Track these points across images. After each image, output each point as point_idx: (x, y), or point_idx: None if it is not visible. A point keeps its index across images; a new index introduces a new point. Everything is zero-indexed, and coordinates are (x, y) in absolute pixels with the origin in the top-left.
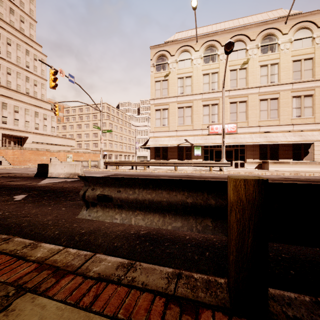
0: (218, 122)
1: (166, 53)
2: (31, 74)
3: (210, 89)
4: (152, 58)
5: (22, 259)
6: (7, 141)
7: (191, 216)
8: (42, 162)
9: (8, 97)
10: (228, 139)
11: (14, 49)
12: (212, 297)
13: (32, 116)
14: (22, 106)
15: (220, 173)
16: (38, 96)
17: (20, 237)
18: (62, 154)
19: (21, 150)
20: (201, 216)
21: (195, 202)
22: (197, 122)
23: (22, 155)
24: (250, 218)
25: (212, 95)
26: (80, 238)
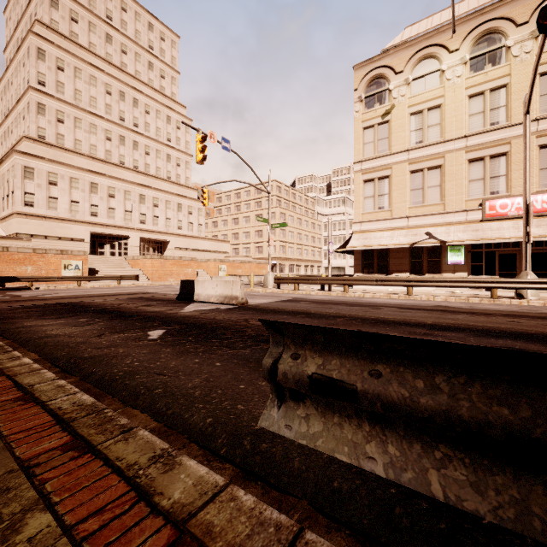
0: (508, 192)
1: (386, 70)
2: (173, 150)
3: (487, 124)
4: (358, 86)
5: (145, 499)
6: (145, 248)
7: None
8: (186, 277)
9: (147, 186)
10: (535, 228)
11: (153, 119)
12: None
13: (175, 210)
14: (162, 198)
15: (519, 303)
16: (181, 181)
17: (151, 418)
18: (212, 265)
19: (161, 260)
20: None
21: None
22: (454, 197)
23: (162, 266)
24: None
25: (491, 137)
26: (254, 446)
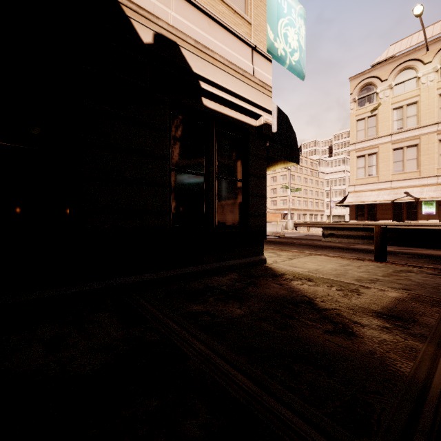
0: None
1: (374, 79)
2: None
3: None
4: (352, 91)
5: (303, 252)
6: None
7: (365, 240)
8: None
9: None
10: None
11: None
12: (370, 260)
13: None
14: None
15: None
16: None
17: None
18: None
19: None
20: (369, 240)
21: (366, 235)
22: (427, 166)
23: None
24: (379, 236)
25: None
26: None
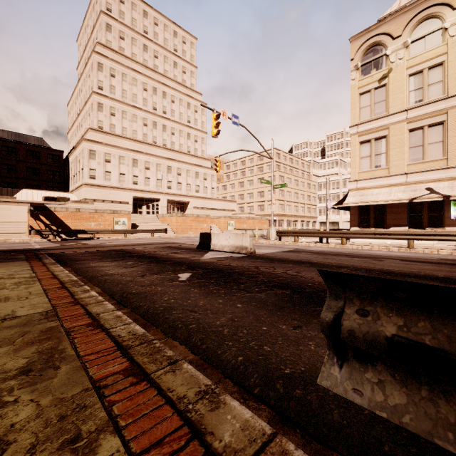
0: None
1: (383, 37)
2: (192, 130)
3: None
4: (354, 56)
5: (198, 437)
6: (171, 208)
7: None
8: (202, 231)
9: (172, 159)
10: None
11: (177, 106)
12: None
13: (193, 177)
14: (184, 168)
15: None
16: (198, 154)
17: (188, 350)
18: (222, 221)
19: (183, 217)
20: None
21: None
22: None
23: (184, 222)
24: None
25: None
26: (287, 391)
